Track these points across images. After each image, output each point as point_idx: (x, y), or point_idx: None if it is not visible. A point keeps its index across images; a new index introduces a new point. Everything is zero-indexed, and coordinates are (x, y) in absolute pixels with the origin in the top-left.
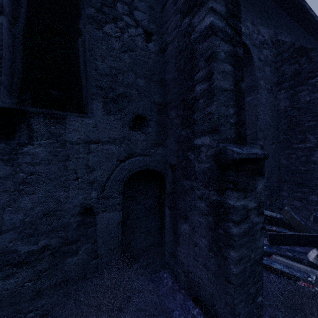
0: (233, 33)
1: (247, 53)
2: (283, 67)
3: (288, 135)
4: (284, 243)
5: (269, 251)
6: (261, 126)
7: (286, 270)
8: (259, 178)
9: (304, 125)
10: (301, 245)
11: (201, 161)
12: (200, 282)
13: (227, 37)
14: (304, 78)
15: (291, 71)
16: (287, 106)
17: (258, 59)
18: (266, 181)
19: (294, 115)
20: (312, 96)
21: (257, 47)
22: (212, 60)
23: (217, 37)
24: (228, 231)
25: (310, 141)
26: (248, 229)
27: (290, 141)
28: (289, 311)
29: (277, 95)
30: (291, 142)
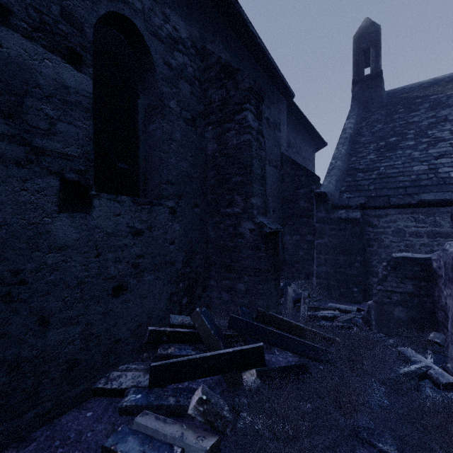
0: None
1: (143, 45)
2: (210, 90)
3: (216, 195)
4: (171, 380)
5: (141, 403)
6: (171, 176)
7: (137, 452)
8: None
9: (232, 181)
10: (195, 378)
11: None
12: None
13: None
14: (232, 112)
15: (218, 99)
16: (215, 151)
17: (164, 62)
18: (181, 266)
19: (222, 165)
20: (239, 139)
21: (163, 43)
22: None
23: None
24: None
25: (237, 204)
26: None
27: (219, 204)
28: None
29: (204, 132)
30: (219, 205)
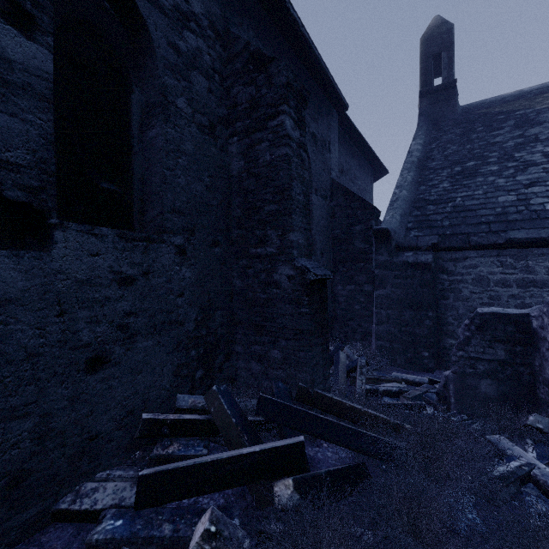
0: None
1: (137, 16)
2: (235, 88)
3: (243, 230)
4: (168, 497)
5: (120, 535)
6: (179, 202)
7: None
8: None
9: (264, 211)
10: (204, 492)
11: None
12: None
13: None
14: (264, 116)
15: (246, 99)
16: (242, 170)
17: (168, 44)
18: (193, 326)
19: (251, 189)
20: (273, 153)
21: (167, 16)
22: None
23: None
24: None
25: (271, 242)
26: None
27: (247, 242)
28: None
29: (227, 145)
30: (247, 244)
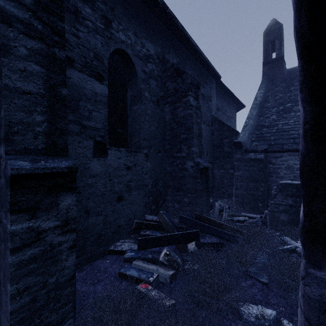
0: (48, 30)
1: (131, 63)
2: (167, 83)
3: (171, 145)
4: (149, 246)
5: (134, 256)
6: (146, 135)
7: (136, 274)
8: (65, 193)
9: (180, 137)
10: (162, 245)
11: (1, 176)
12: (0, 325)
13: (34, 32)
14: (180, 96)
15: (172, 88)
16: (170, 119)
17: (142, 71)
18: (151, 187)
19: (174, 127)
20: (185, 113)
21: (141, 60)
22: (1, 53)
23: (13, 27)
24: (8, 261)
25: (184, 151)
26: (41, 253)
27: (172, 151)
28: (97, 325)
29: (164, 107)
30: (173, 152)
